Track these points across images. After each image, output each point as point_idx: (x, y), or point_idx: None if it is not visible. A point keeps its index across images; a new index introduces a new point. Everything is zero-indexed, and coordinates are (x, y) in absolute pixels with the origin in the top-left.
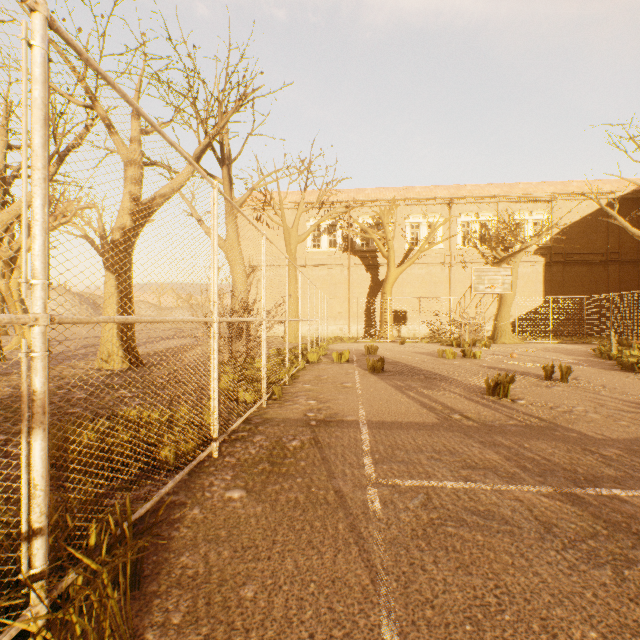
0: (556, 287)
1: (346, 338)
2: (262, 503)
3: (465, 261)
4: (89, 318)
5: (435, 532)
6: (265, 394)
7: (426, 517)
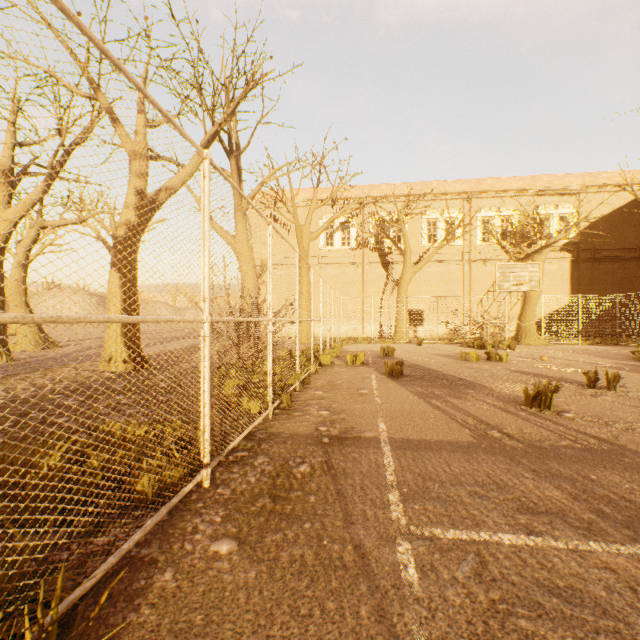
0: (584, 285)
1: (360, 339)
2: (257, 564)
3: (485, 258)
4: None
5: (502, 629)
6: (271, 404)
7: (484, 598)
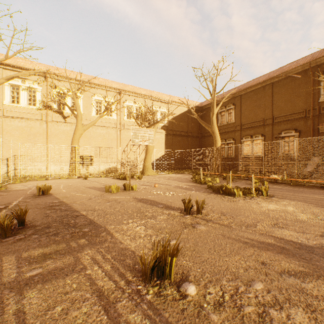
0: (170, 146)
1: (38, 177)
2: None
3: (129, 128)
4: None
5: None
6: None
7: None
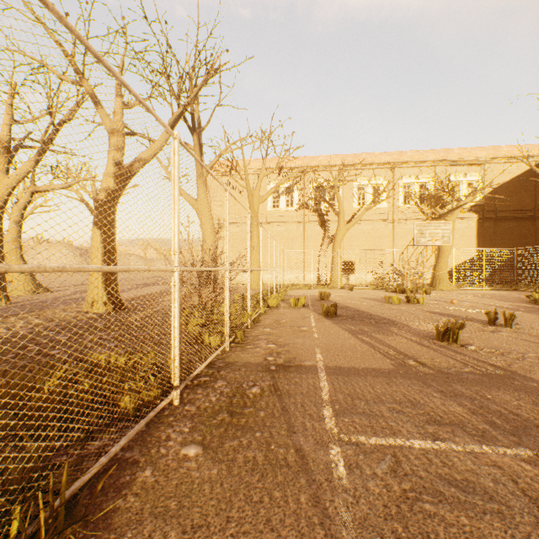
0: (488, 240)
1: (302, 285)
2: (218, 464)
3: (406, 218)
4: (7, 267)
5: (411, 510)
6: (228, 338)
7: (398, 488)
